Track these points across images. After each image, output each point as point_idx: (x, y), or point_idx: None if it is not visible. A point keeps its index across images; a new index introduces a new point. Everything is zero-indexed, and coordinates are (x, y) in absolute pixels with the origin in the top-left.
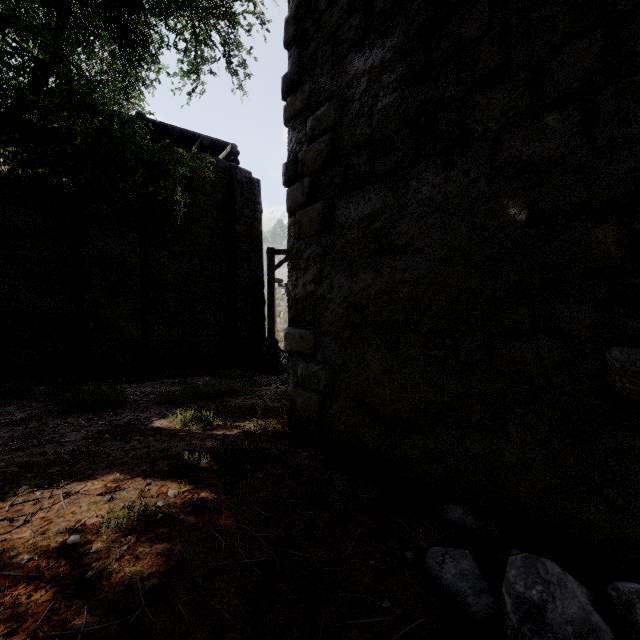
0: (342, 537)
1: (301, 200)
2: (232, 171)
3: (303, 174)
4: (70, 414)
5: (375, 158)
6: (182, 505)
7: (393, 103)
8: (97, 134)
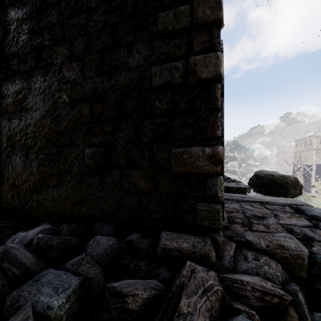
0: None
1: None
2: None
3: None
4: None
5: (20, 63)
6: None
7: (26, 39)
8: None
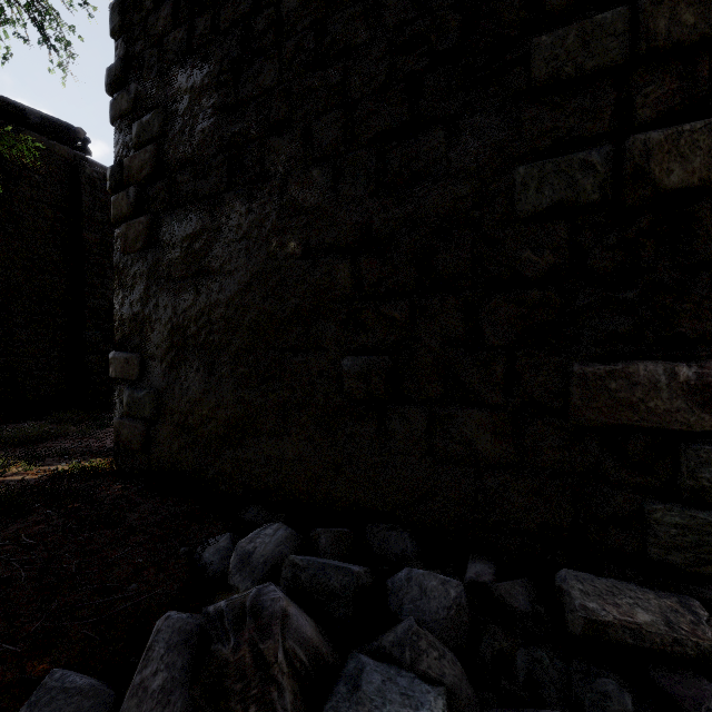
0: (119, 547)
1: (127, 211)
2: (78, 162)
3: (129, 182)
4: None
5: (196, 179)
6: None
7: (210, 128)
8: None
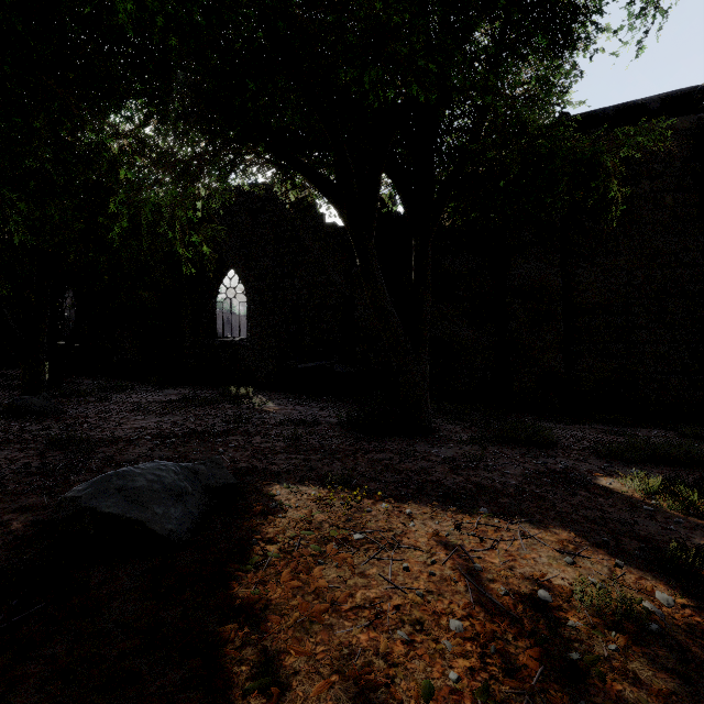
0: None
1: None
2: (702, 126)
3: None
4: (503, 444)
5: None
6: (686, 627)
7: None
8: (524, 157)
